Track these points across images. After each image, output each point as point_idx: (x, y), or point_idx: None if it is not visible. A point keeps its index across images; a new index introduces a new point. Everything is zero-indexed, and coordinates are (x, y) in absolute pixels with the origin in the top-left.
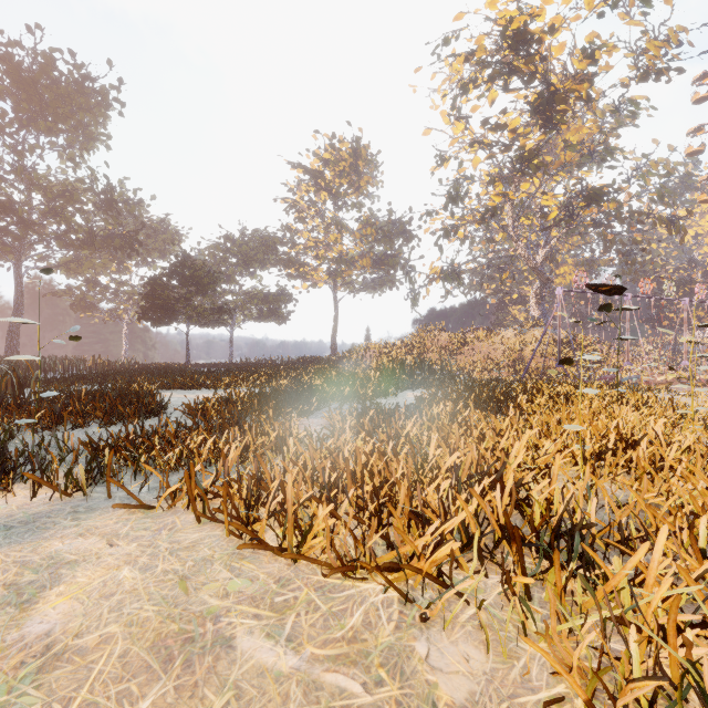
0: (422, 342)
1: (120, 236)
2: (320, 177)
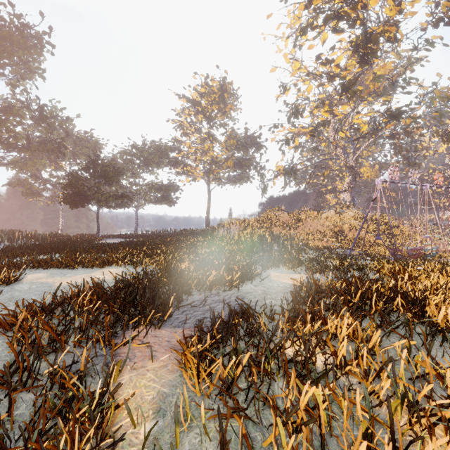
0: (269, 219)
1: (50, 142)
2: (198, 105)
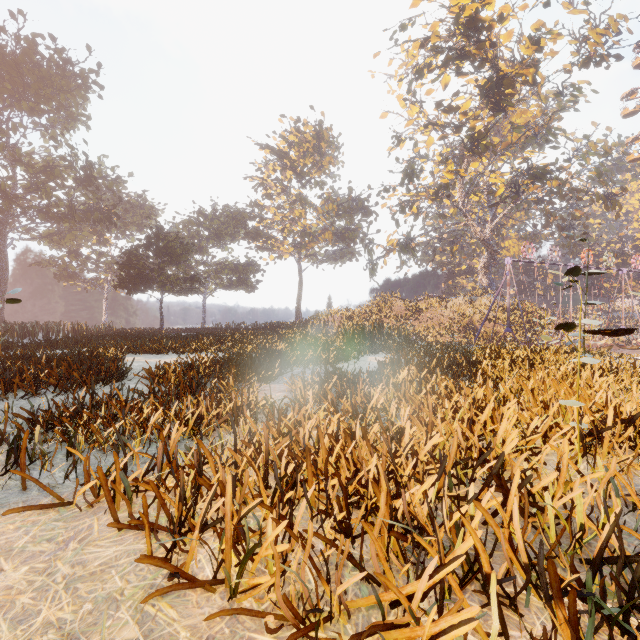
0: (379, 309)
1: (98, 209)
2: (285, 157)
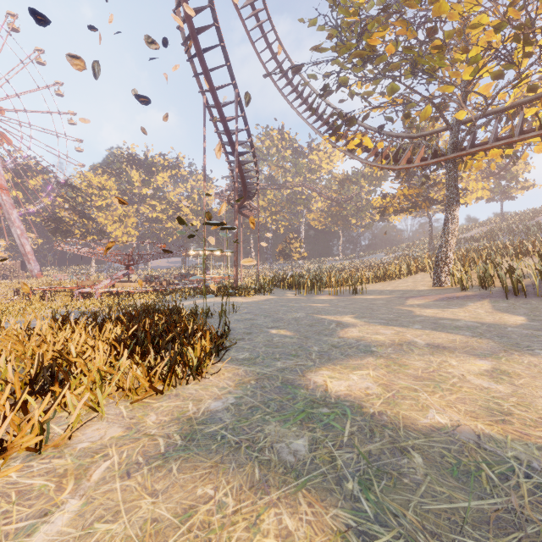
0: None
1: None
2: None
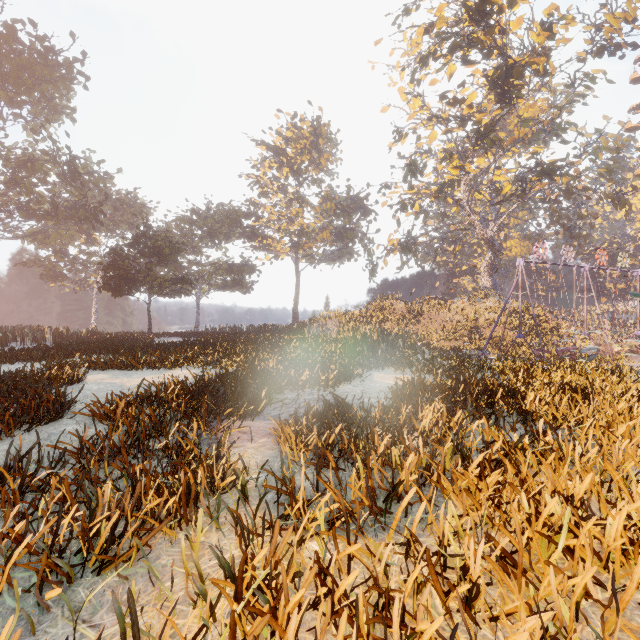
0: (379, 311)
1: (84, 207)
2: (282, 154)
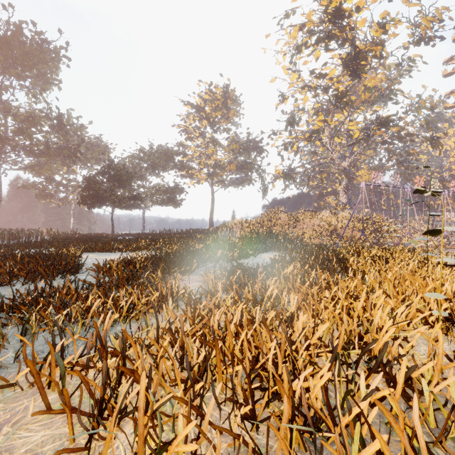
0: (269, 219)
1: (67, 148)
2: (202, 111)
